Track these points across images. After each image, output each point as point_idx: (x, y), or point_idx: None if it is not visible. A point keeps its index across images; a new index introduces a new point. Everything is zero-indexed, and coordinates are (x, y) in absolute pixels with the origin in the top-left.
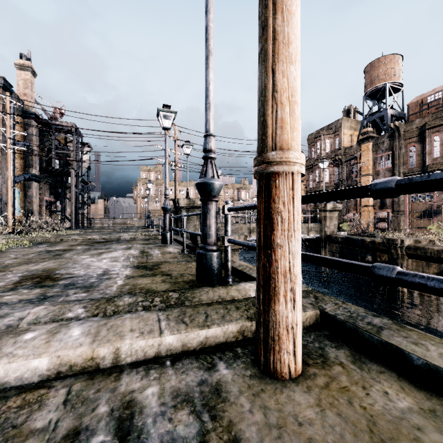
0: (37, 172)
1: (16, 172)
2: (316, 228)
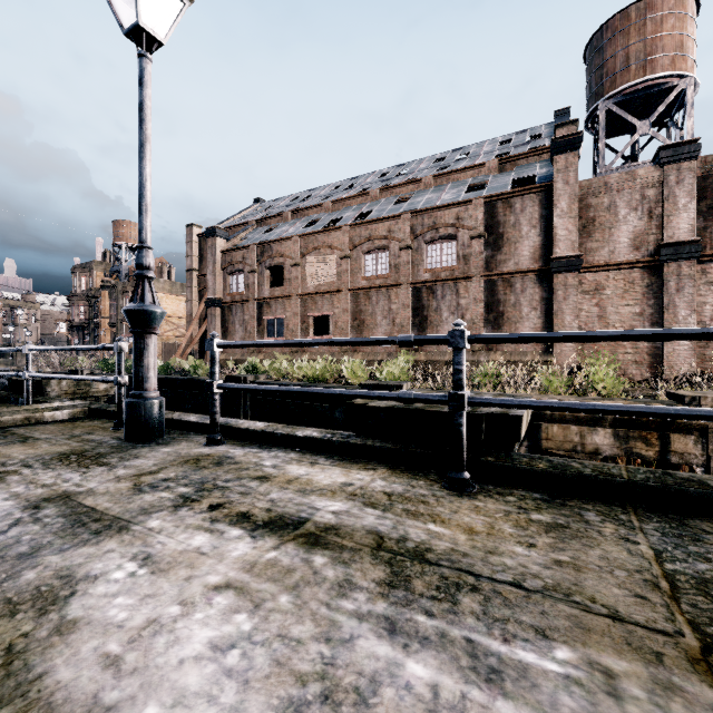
0: None
1: None
2: (7, 362)
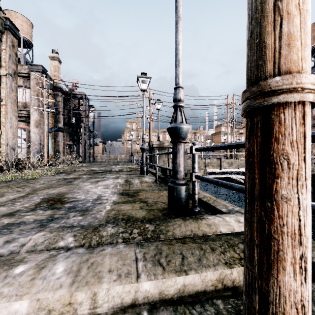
0: (61, 125)
1: (50, 126)
2: None
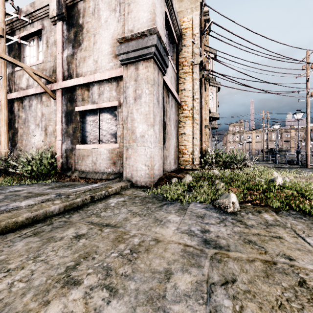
0: None
1: None
2: None
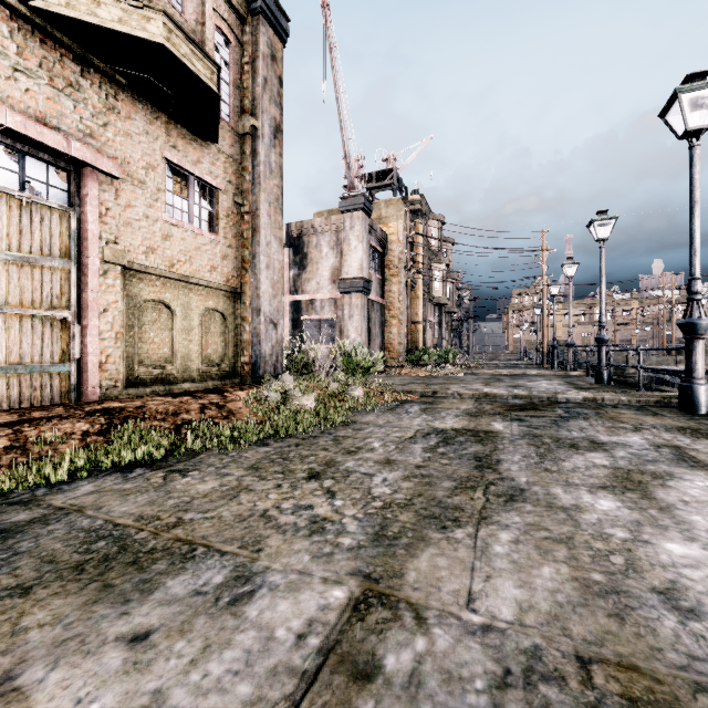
0: None
1: None
2: None
